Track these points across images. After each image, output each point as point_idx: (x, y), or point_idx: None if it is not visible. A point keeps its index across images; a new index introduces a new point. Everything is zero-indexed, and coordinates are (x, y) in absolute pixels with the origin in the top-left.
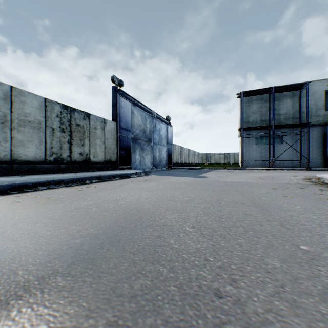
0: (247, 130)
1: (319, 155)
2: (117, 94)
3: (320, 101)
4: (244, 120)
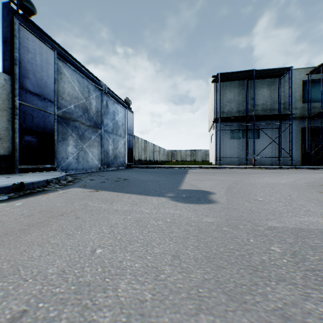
0: (222, 122)
1: (296, 152)
2: (14, 20)
3: (297, 92)
4: (218, 109)
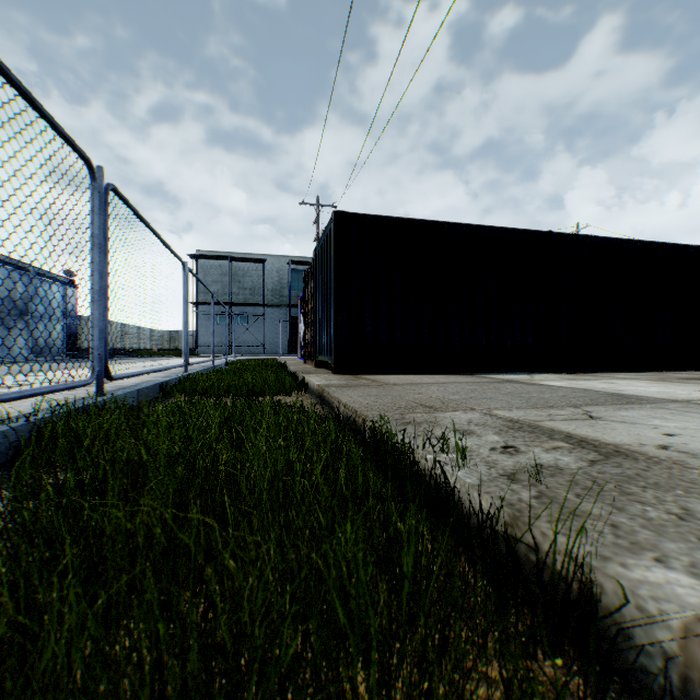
0: (208, 305)
1: (285, 340)
2: None
3: (284, 279)
4: (202, 290)
